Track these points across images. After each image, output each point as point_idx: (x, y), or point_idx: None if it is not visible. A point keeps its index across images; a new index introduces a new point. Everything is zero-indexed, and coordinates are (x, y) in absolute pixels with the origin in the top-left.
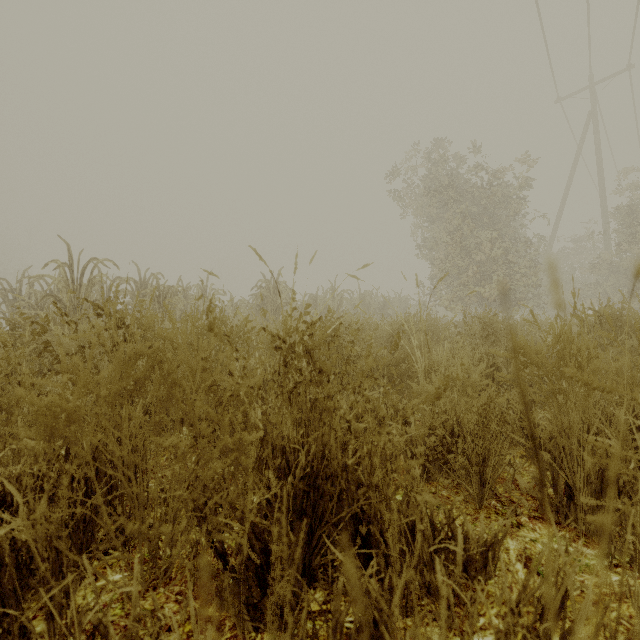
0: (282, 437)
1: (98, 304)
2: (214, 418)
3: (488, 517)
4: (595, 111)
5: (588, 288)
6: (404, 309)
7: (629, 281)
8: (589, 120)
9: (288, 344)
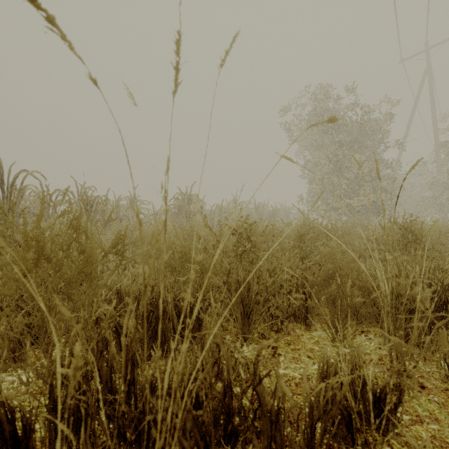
0: None
1: None
2: None
3: None
4: (430, 68)
5: (428, 200)
6: (287, 216)
7: None
8: (425, 75)
9: None
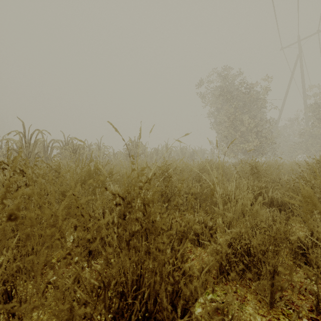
0: (120, 284)
1: (3, 161)
2: (29, 308)
3: (278, 319)
4: (301, 54)
5: (298, 145)
6: (203, 155)
7: (319, 141)
8: (297, 59)
9: (127, 201)
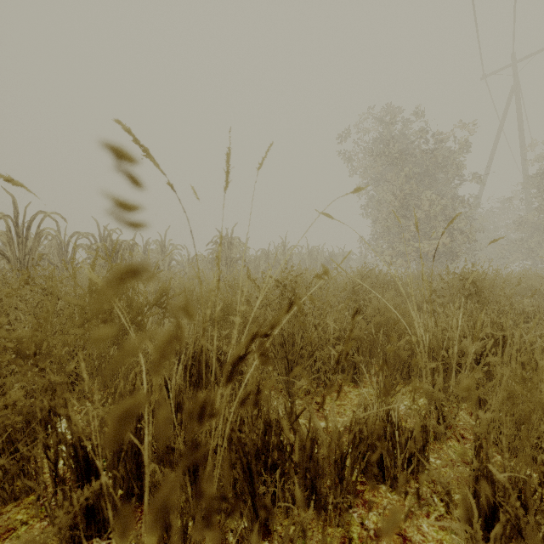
0: None
1: None
2: None
3: None
4: (517, 86)
5: (514, 244)
6: (347, 263)
7: None
8: (512, 94)
9: None
